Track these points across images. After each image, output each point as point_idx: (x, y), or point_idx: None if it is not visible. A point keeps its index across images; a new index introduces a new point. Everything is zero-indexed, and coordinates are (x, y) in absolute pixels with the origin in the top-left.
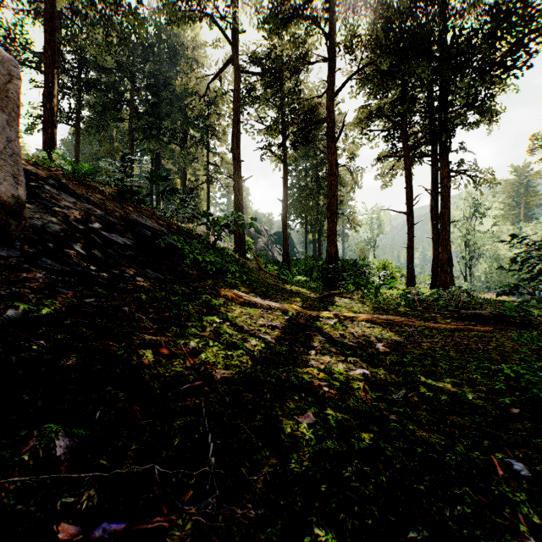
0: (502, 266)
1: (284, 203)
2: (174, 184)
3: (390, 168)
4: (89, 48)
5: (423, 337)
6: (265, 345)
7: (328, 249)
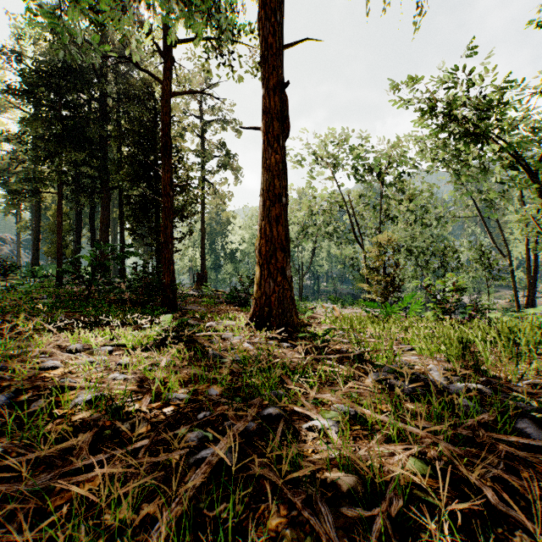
0: None
1: (18, 237)
2: None
3: None
4: None
5: None
6: None
7: None
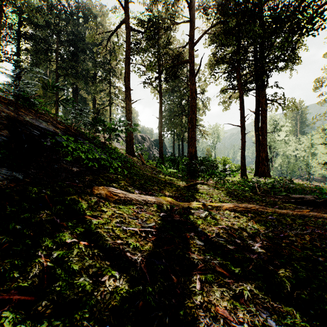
0: (325, 162)
1: (160, 119)
2: (88, 107)
3: (228, 97)
4: (22, 7)
5: (286, 228)
6: (127, 293)
7: (190, 149)
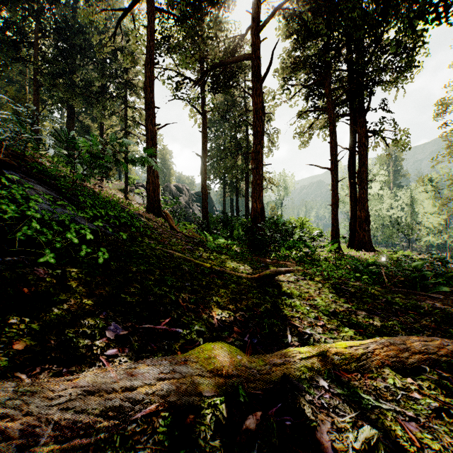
0: None
1: (204, 158)
2: None
3: (309, 126)
4: None
5: None
6: None
7: (253, 205)
